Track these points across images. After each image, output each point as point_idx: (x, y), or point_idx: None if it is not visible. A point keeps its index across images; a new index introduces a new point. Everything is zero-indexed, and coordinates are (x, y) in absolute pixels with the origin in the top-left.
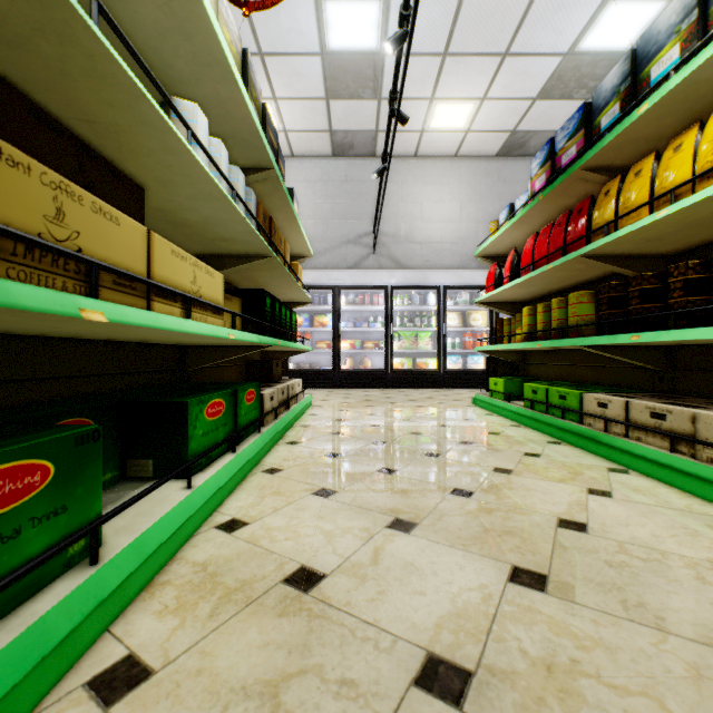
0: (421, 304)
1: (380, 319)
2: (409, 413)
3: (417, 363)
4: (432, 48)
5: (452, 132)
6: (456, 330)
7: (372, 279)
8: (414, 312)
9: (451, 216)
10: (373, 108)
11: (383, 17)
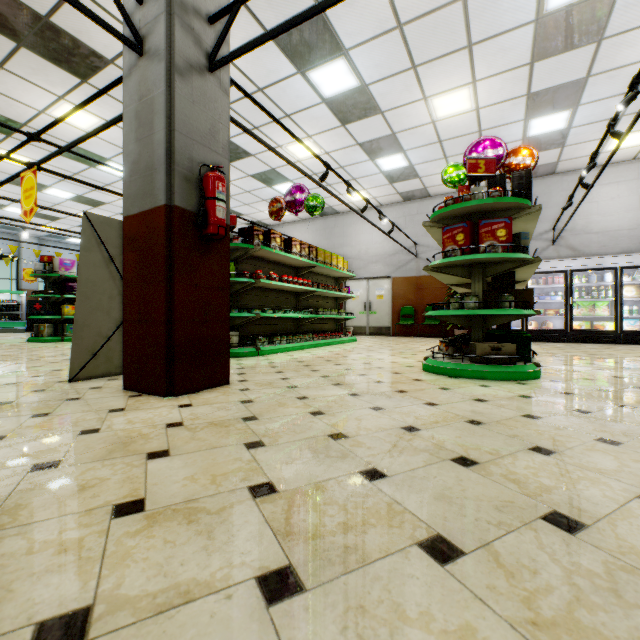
0: (598, 281)
1: (559, 293)
2: (593, 353)
3: (594, 325)
4: (610, 116)
5: (629, 147)
6: (633, 299)
7: (553, 266)
8: (591, 287)
9: (628, 208)
10: (556, 152)
11: (571, 115)
